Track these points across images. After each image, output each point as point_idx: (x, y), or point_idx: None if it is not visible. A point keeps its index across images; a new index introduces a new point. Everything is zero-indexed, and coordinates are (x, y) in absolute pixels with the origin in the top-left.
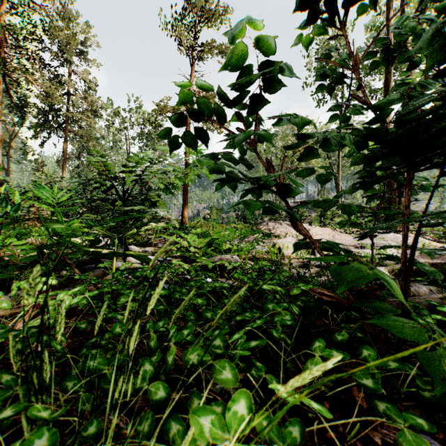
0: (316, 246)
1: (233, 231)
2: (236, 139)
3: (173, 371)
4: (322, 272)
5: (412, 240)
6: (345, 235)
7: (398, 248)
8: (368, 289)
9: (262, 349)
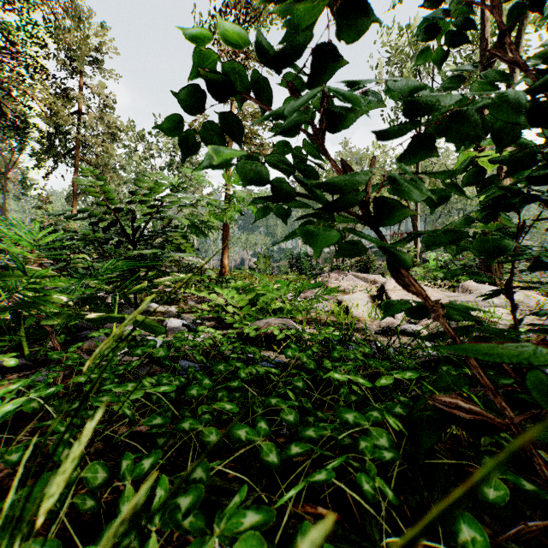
0: (440, 314)
1: (286, 284)
2: (291, 106)
3: (173, 545)
4: (408, 342)
5: (521, 296)
6: (433, 289)
7: (503, 307)
8: (516, 385)
9: (334, 488)
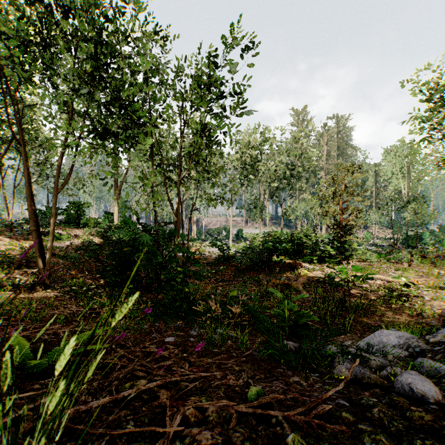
0: None
1: None
2: None
3: None
4: None
5: None
6: None
7: None
8: None
9: None
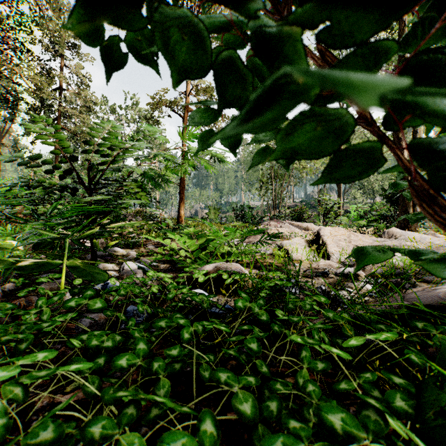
0: None
1: (233, 230)
2: None
3: None
4: (349, 284)
5: (440, 241)
6: (362, 235)
7: None
8: None
9: None
